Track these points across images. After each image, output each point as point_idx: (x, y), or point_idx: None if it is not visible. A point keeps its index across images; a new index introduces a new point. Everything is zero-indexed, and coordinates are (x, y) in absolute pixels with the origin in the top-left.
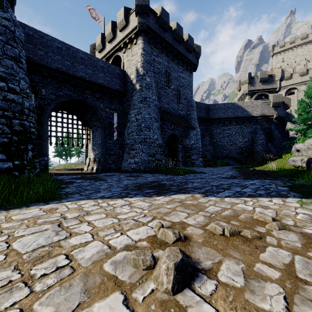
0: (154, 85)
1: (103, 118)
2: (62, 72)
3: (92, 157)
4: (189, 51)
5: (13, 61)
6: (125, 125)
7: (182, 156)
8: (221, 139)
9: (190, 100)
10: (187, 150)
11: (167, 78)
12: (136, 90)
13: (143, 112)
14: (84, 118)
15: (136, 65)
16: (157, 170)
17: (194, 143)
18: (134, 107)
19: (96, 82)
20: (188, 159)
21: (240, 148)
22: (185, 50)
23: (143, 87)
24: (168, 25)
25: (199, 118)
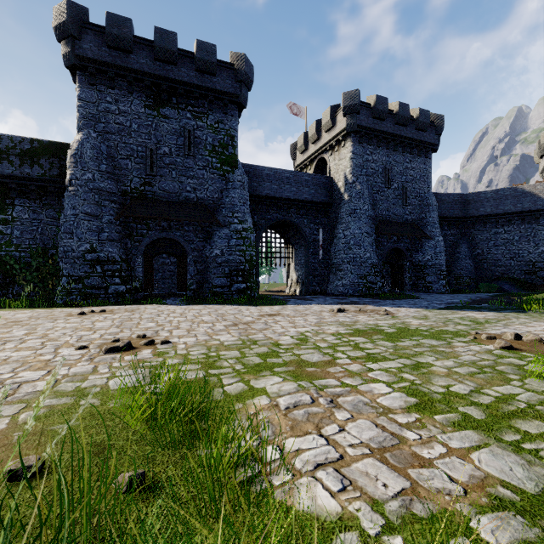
0: (367, 191)
1: (307, 236)
2: (270, 197)
3: (295, 278)
4: (422, 130)
5: (244, 206)
6: (332, 241)
7: (410, 278)
8: (491, 249)
9: (425, 197)
10: (420, 269)
11: (386, 177)
12: (344, 201)
13: (352, 227)
14: (286, 235)
15: (345, 171)
16: (369, 295)
17: (430, 258)
18: (342, 222)
19: (301, 198)
20: (420, 282)
21: (529, 263)
22: (416, 131)
23: (352, 198)
24: (386, 112)
25: (447, 217)
